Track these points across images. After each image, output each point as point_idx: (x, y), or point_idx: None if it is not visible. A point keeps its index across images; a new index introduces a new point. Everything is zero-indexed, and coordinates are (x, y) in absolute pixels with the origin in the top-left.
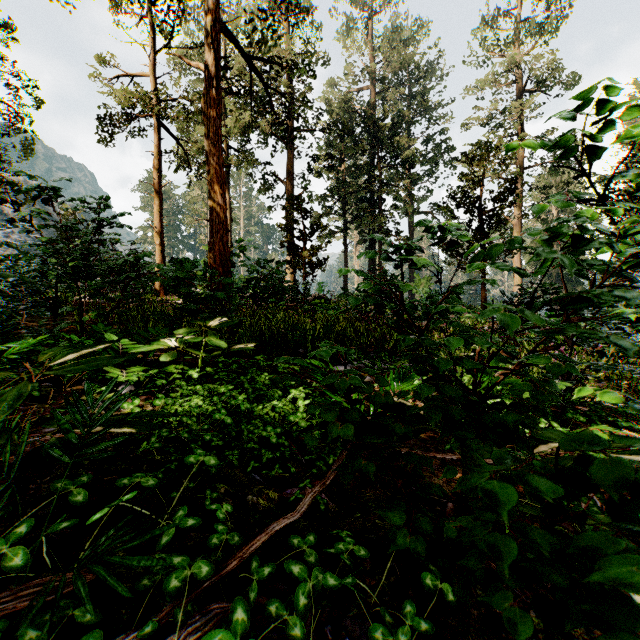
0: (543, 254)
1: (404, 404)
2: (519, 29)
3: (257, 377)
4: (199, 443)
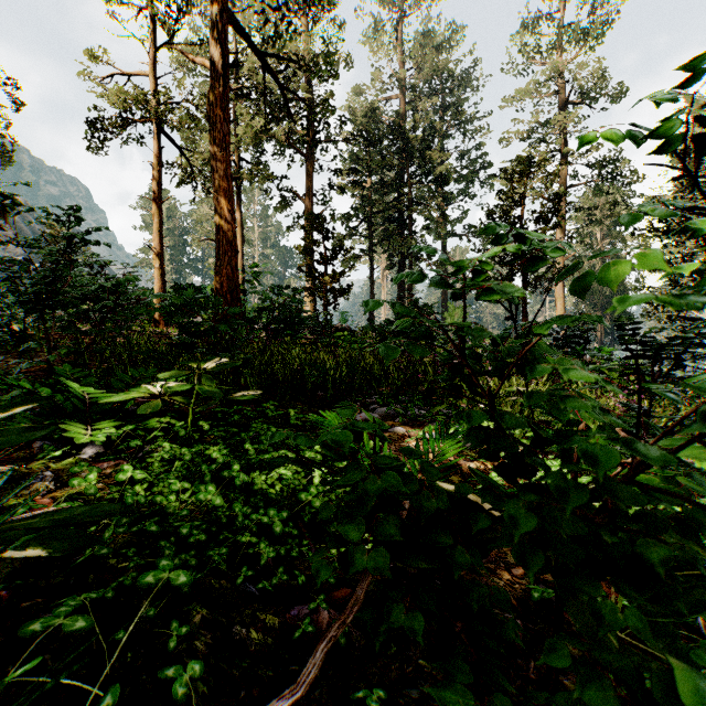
0: None
1: (461, 497)
2: (562, 34)
3: (263, 432)
4: (172, 539)
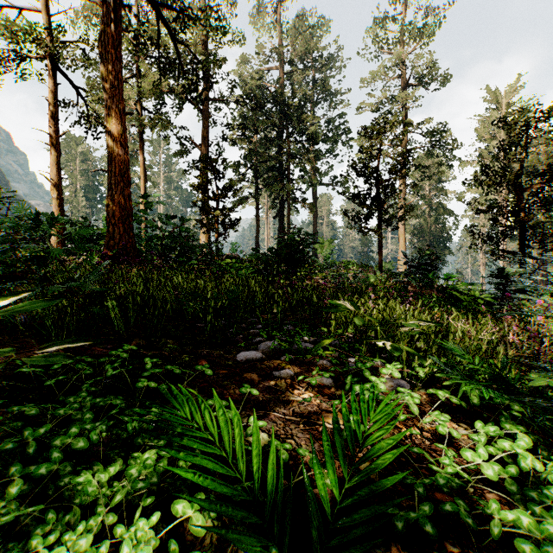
0: None
1: None
2: (404, 31)
3: (78, 416)
4: None
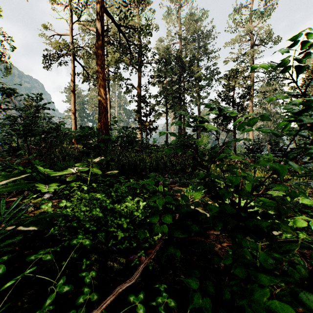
0: (306, 121)
1: (197, 210)
2: (252, 14)
3: (119, 188)
4: (82, 229)
